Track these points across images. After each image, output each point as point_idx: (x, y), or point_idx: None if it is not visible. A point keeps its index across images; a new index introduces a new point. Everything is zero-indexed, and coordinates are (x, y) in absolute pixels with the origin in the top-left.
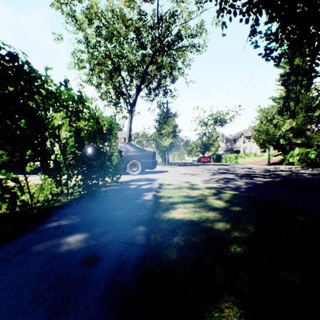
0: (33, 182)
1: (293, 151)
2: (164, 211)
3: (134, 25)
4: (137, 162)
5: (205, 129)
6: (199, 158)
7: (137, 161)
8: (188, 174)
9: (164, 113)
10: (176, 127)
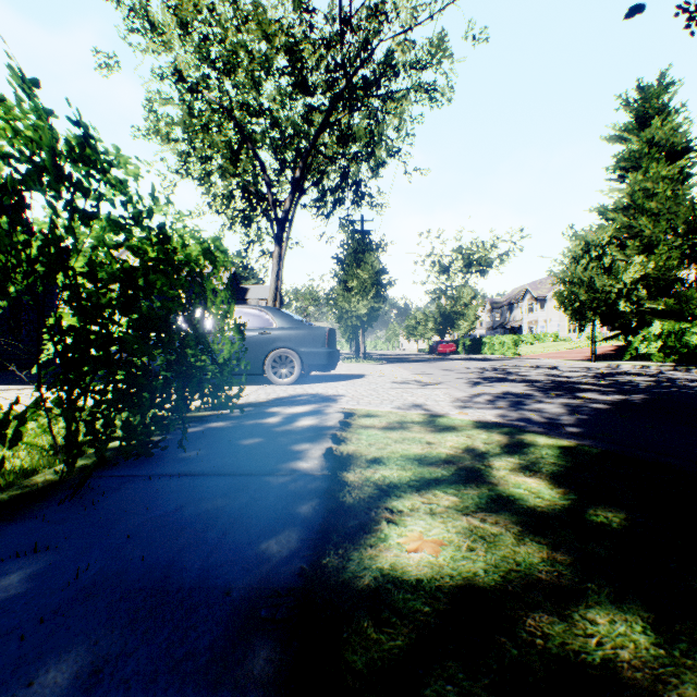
0: (18, 407)
1: (648, 329)
2: (361, 531)
3: (286, 32)
4: (291, 355)
5: (446, 280)
6: (432, 344)
7: (291, 351)
8: (413, 382)
9: (355, 242)
10: (383, 274)
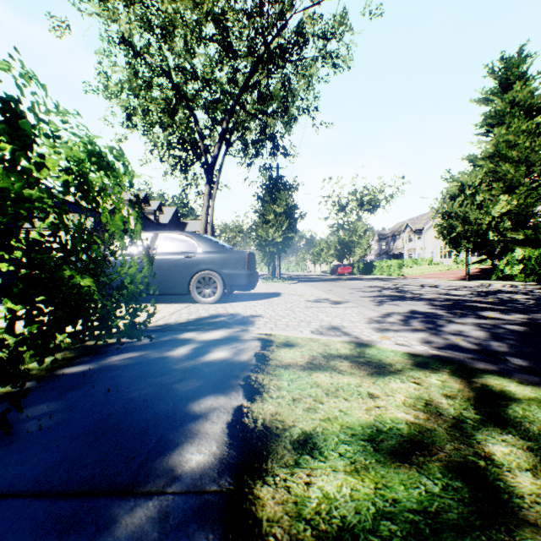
0: None
1: (511, 255)
2: None
3: None
4: (214, 276)
5: (344, 216)
6: (333, 267)
7: (214, 273)
8: (325, 301)
9: (272, 183)
10: (296, 209)
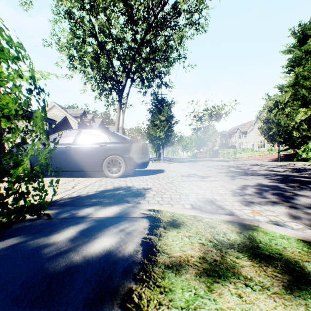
0: None
1: (307, 145)
2: None
3: None
4: (119, 159)
5: (200, 124)
6: (194, 153)
7: (119, 157)
8: (194, 176)
9: (158, 102)
10: (173, 118)
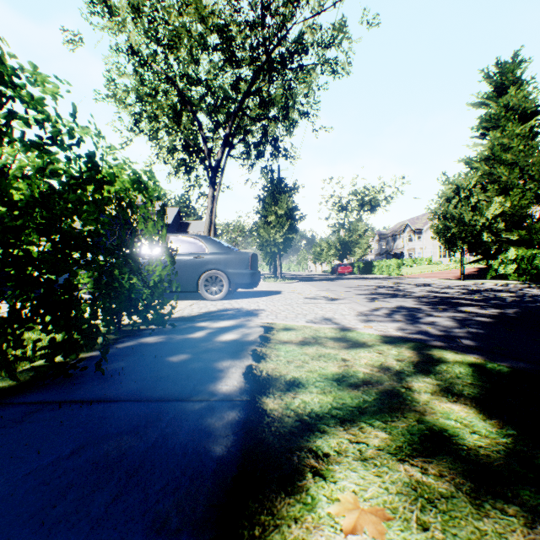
0: None
1: (505, 255)
2: (283, 491)
3: (217, 13)
4: (220, 275)
5: (344, 217)
6: (334, 266)
7: (220, 272)
8: (321, 298)
9: (273, 186)
10: (296, 211)
